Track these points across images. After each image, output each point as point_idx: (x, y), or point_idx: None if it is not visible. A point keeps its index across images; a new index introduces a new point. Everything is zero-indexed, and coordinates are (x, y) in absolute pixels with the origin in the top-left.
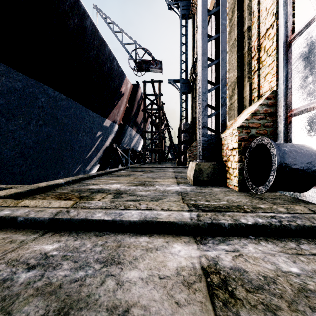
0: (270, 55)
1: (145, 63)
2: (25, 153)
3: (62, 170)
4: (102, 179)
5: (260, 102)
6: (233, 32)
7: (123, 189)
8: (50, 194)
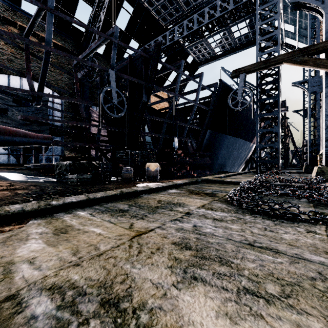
0: None
1: None
2: (229, 162)
3: (232, 169)
4: None
5: None
6: None
7: None
8: None
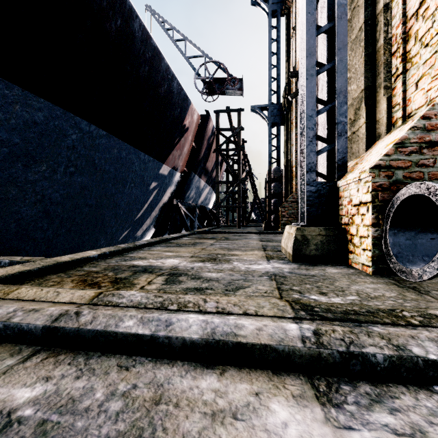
0: (428, 44)
1: (218, 83)
2: (51, 212)
3: (103, 235)
4: (155, 251)
5: (410, 124)
6: (357, 18)
7: (183, 268)
8: (72, 274)
